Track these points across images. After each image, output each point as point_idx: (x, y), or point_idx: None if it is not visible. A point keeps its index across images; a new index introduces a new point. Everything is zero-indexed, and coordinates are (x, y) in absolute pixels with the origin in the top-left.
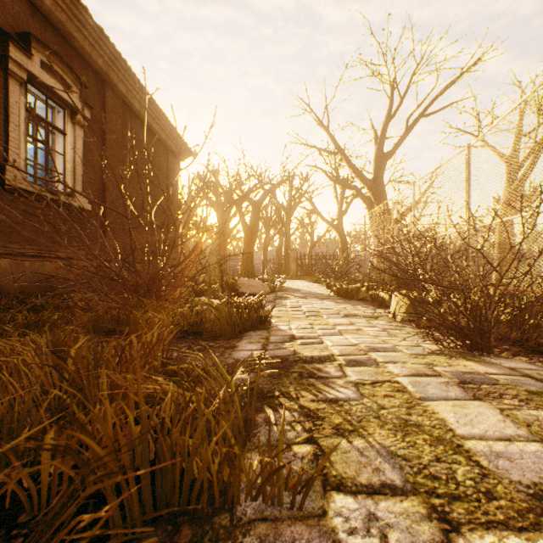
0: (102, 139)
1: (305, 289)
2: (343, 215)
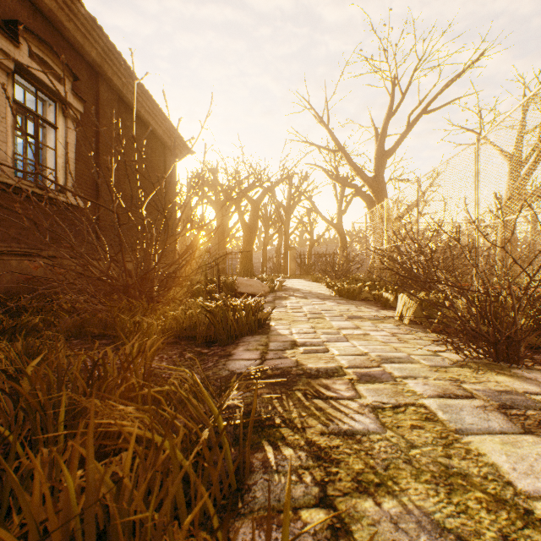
0: (96, 134)
1: (305, 289)
2: (342, 213)
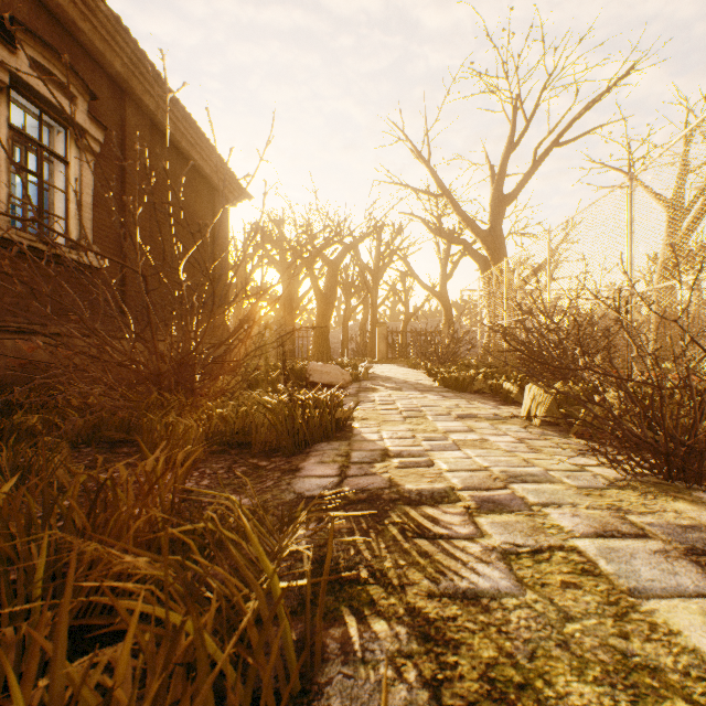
0: (121, 172)
1: (398, 377)
2: (447, 278)
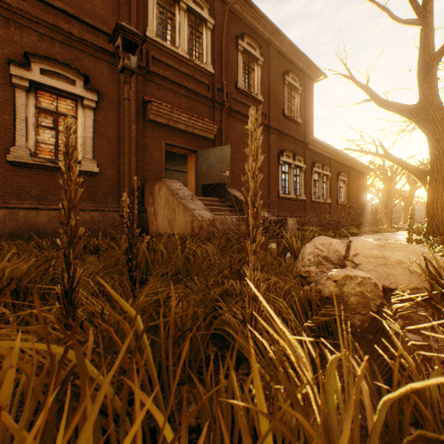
0: (348, 184)
1: None
2: None
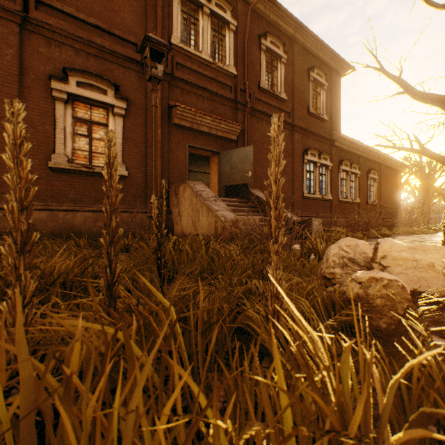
0: (379, 182)
1: None
2: None
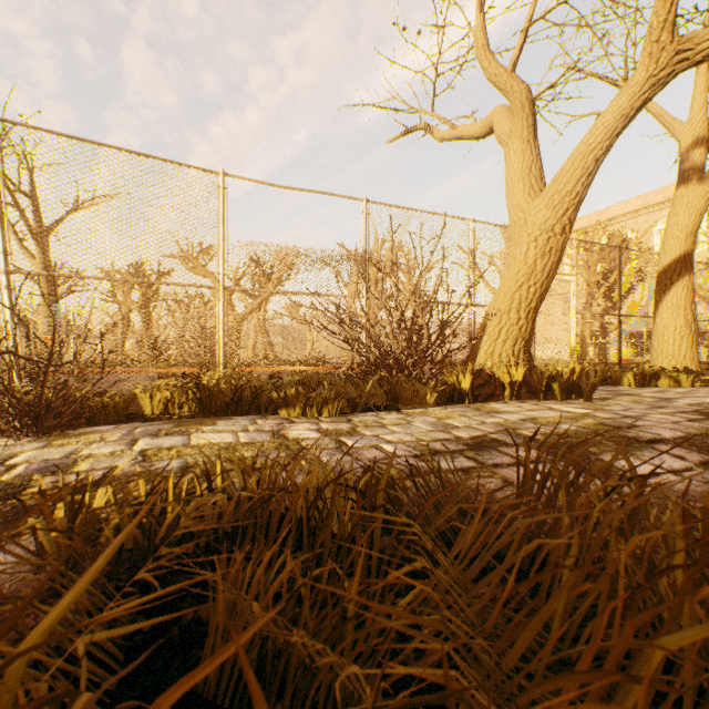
0: None
1: None
2: None
